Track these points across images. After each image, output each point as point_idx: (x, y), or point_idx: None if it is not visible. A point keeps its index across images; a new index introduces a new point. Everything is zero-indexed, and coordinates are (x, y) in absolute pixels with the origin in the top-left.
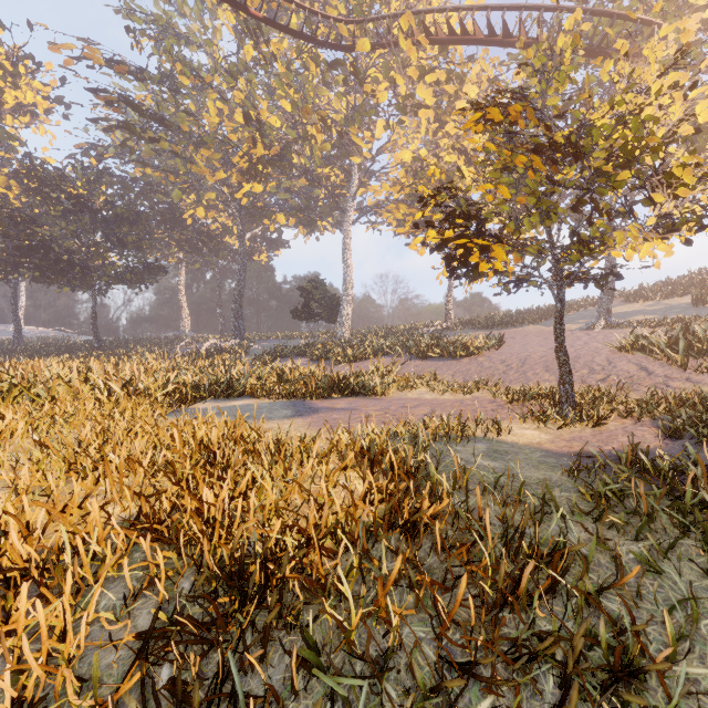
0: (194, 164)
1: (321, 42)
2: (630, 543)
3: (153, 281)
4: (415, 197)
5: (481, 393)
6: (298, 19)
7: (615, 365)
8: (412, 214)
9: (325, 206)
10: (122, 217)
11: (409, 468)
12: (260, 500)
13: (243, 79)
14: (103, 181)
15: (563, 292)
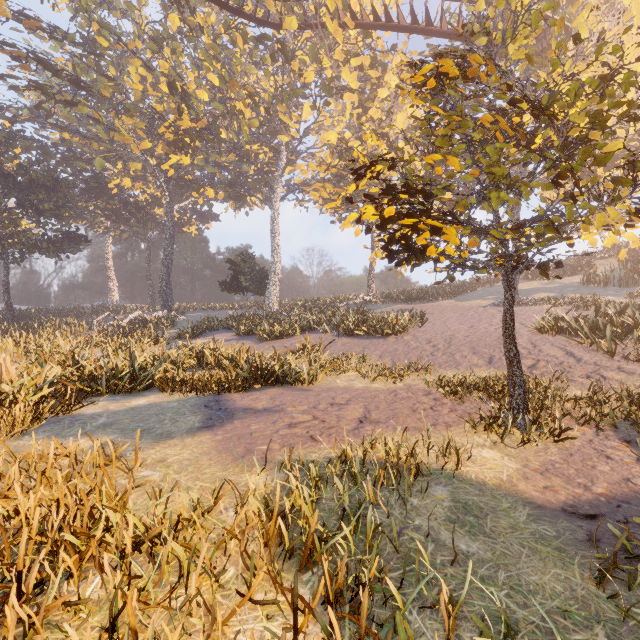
0: (116, 132)
1: (248, 16)
2: None
3: (74, 250)
4: (340, 177)
5: (413, 379)
6: None
7: (540, 349)
8: (337, 193)
9: (254, 182)
10: (38, 183)
11: (364, 635)
12: None
13: (169, 48)
14: (16, 145)
15: (513, 281)
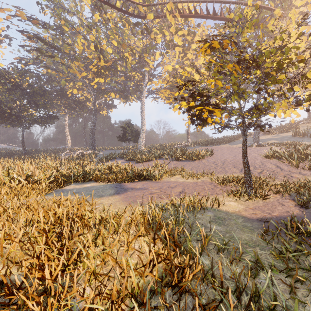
0: (71, 68)
1: (130, 14)
2: (310, 294)
3: (52, 123)
4: (173, 86)
5: (205, 178)
6: (120, 3)
7: (265, 165)
8: (172, 94)
9: (133, 89)
10: (36, 92)
11: (176, 240)
12: (85, 266)
13: (94, 29)
14: (27, 75)
15: (246, 133)
